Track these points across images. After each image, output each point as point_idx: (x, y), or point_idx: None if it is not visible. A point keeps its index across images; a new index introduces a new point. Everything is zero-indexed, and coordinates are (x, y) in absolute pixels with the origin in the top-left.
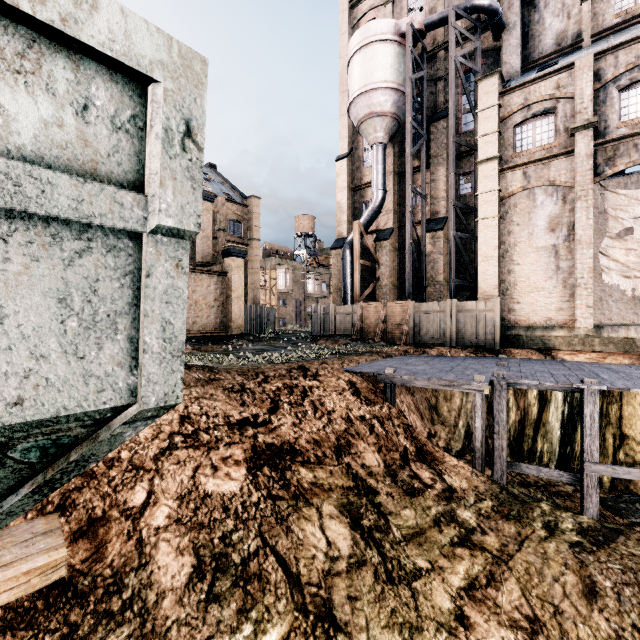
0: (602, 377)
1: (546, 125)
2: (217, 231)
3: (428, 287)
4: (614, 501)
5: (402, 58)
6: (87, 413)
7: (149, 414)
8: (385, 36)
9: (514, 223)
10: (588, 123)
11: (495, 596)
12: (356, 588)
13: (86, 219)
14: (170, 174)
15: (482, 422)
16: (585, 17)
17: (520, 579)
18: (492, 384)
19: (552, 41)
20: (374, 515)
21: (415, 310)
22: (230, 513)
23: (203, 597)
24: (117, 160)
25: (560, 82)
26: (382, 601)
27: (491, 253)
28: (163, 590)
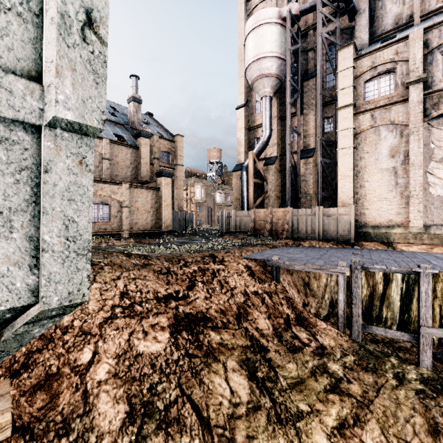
0: (433, 263)
1: (388, 81)
2: (153, 159)
3: (302, 198)
4: (442, 354)
5: (283, 35)
6: None
7: (53, 313)
8: (271, 20)
9: (364, 151)
10: (419, 78)
11: (360, 434)
12: (253, 428)
13: None
14: (68, 64)
15: (344, 296)
16: (416, 3)
17: (379, 420)
18: (351, 268)
19: (391, 21)
20: (266, 368)
21: (293, 214)
22: (156, 369)
23: (133, 438)
24: (7, 44)
25: (398, 49)
26: (273, 439)
27: (348, 173)
28: (102, 433)
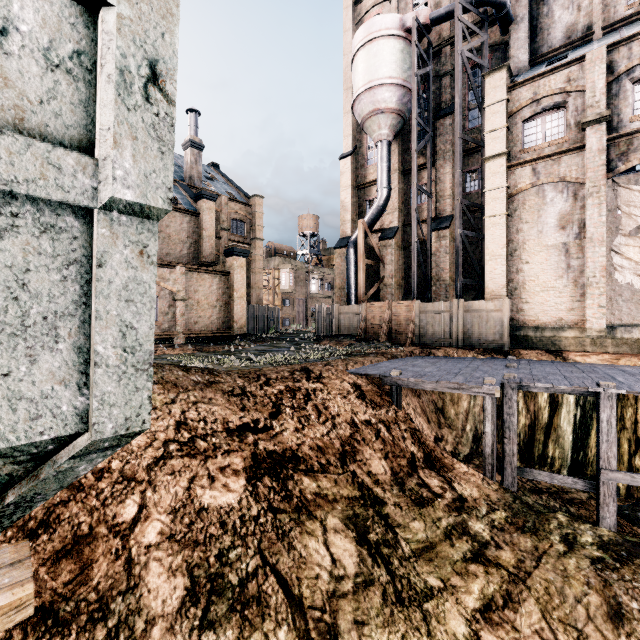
0: (618, 380)
1: (556, 120)
2: (220, 231)
3: (434, 287)
4: (631, 510)
5: (407, 54)
6: (16, 448)
7: (106, 444)
8: (390, 31)
9: (523, 221)
10: (600, 117)
11: (513, 619)
12: (363, 611)
13: (4, 185)
14: (128, 131)
15: (493, 427)
16: (596, 9)
17: (539, 600)
18: (503, 387)
19: (561, 34)
20: (381, 528)
21: (421, 310)
22: (227, 528)
23: (196, 624)
24: (54, 109)
25: (571, 75)
26: (391, 626)
27: (499, 252)
28: (153, 616)
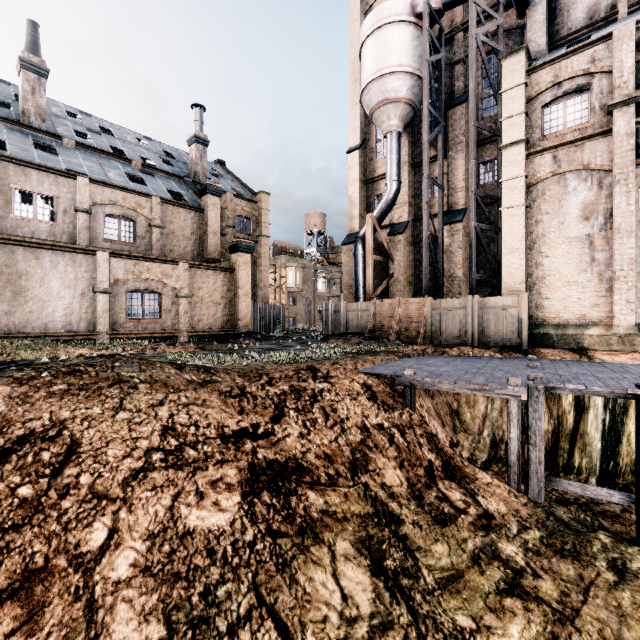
0: None
1: (579, 104)
2: (225, 228)
3: (446, 283)
4: None
5: (418, 40)
6: None
7: None
8: (400, 17)
9: (542, 212)
10: (629, 98)
11: None
12: None
13: None
14: None
15: (518, 432)
16: None
17: None
18: (527, 388)
19: (583, 15)
20: (399, 552)
21: (433, 307)
22: (216, 558)
23: None
24: None
25: (595, 55)
26: None
27: (517, 245)
28: None
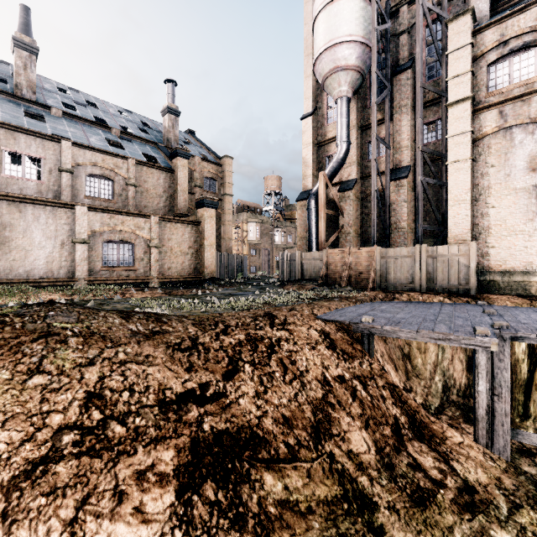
0: None
1: (525, 60)
2: (194, 187)
3: (392, 234)
4: None
5: (366, 12)
6: None
7: None
8: None
9: (488, 165)
10: None
11: None
12: None
13: None
14: None
15: (488, 385)
16: None
17: None
18: None
19: None
20: None
21: (382, 255)
22: None
23: None
24: None
25: None
26: None
27: (463, 196)
28: None
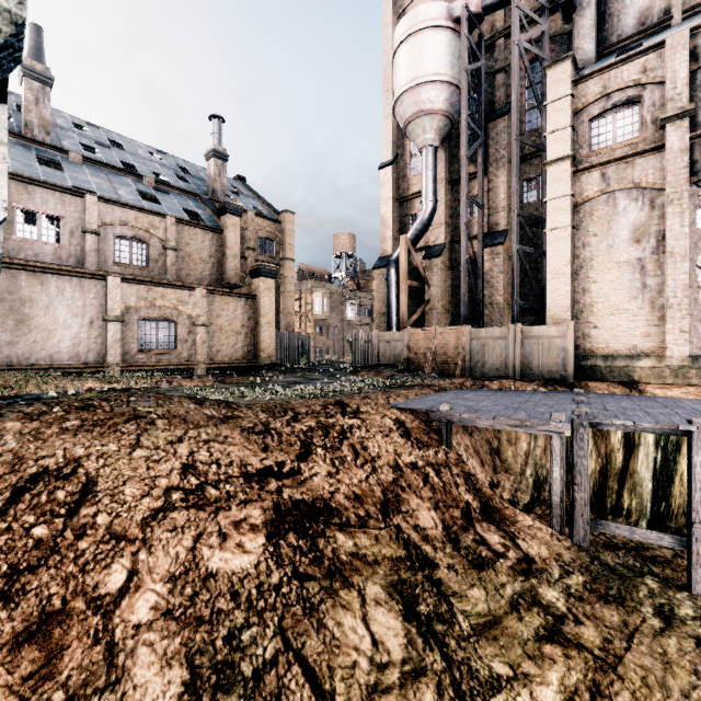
0: None
1: (629, 117)
2: (246, 250)
3: (486, 311)
4: None
5: (456, 47)
6: None
7: None
8: (436, 22)
9: (590, 234)
10: (683, 112)
11: None
12: None
13: None
14: None
15: (562, 471)
16: None
17: (636, 694)
18: (572, 424)
19: (634, 20)
20: (433, 597)
21: (472, 337)
22: (240, 601)
23: None
24: None
25: (647, 65)
26: None
27: (562, 269)
28: None
